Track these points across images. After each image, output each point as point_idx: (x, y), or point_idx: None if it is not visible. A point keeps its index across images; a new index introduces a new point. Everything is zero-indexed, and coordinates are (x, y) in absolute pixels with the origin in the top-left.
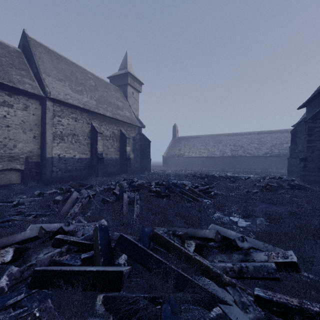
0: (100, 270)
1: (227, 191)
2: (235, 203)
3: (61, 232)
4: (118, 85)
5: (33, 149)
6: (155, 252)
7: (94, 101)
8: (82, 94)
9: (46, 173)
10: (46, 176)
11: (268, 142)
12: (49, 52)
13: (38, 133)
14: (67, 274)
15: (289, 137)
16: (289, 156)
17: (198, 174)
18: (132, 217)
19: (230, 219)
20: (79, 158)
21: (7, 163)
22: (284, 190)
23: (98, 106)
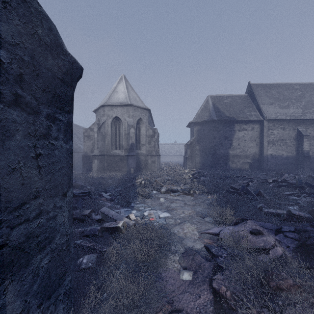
0: (297, 185)
1: None
2: None
3: (284, 180)
4: None
5: (256, 151)
6: None
7: (300, 109)
8: (289, 107)
9: (263, 165)
10: (263, 167)
11: None
12: (263, 86)
13: (258, 142)
14: (287, 185)
15: None
16: None
17: None
18: None
19: None
20: (286, 156)
21: (244, 159)
22: None
23: (304, 112)
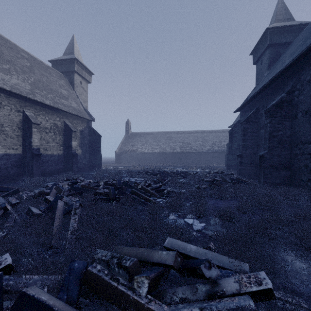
0: None
1: (179, 188)
2: (188, 201)
3: None
4: (63, 71)
5: None
6: (90, 300)
7: (28, 84)
8: (10, 74)
9: None
10: None
11: (210, 140)
12: None
13: None
14: None
15: (225, 136)
16: (226, 153)
17: (151, 170)
18: (65, 236)
19: (185, 221)
20: (4, 154)
21: None
22: (228, 184)
23: (34, 91)
